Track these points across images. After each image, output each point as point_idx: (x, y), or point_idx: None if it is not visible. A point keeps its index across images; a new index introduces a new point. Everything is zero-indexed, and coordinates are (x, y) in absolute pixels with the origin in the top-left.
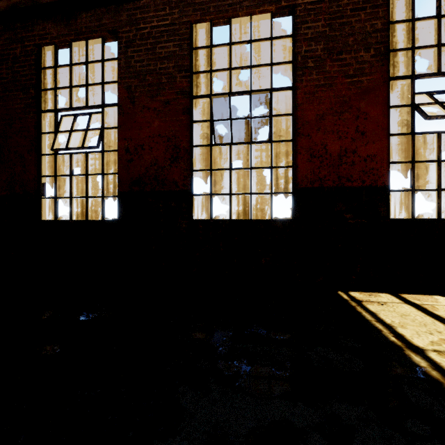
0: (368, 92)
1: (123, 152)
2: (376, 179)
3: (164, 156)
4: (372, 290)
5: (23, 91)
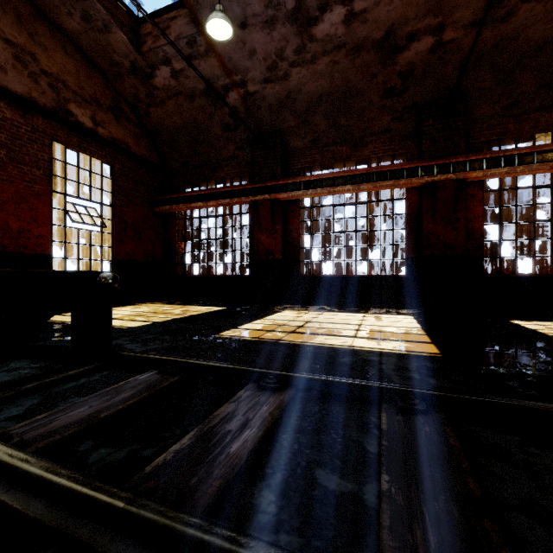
0: (39, 195)
1: None
2: (45, 250)
3: None
4: None
5: None
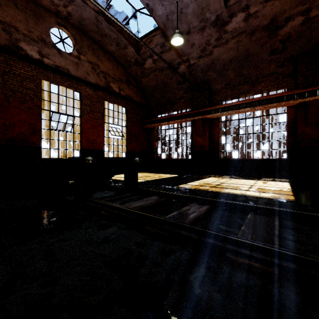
0: (100, 125)
1: (1, 125)
2: (102, 148)
3: (28, 131)
4: None
5: None
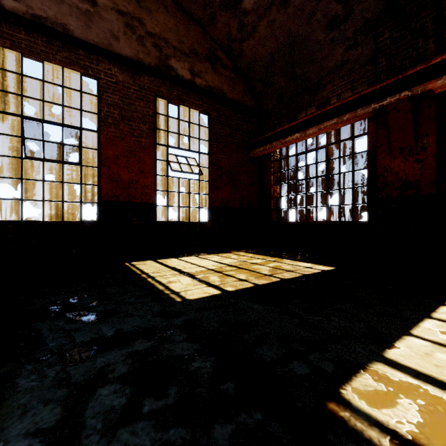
0: (145, 148)
1: None
2: (149, 199)
3: None
4: (145, 260)
5: None
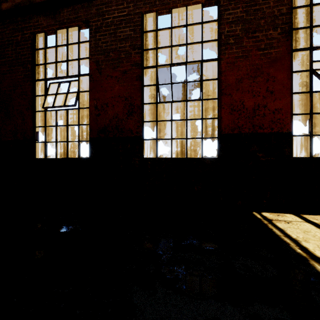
0: (275, 61)
1: (93, 109)
2: (282, 127)
3: (122, 111)
4: (279, 211)
5: (23, 66)
